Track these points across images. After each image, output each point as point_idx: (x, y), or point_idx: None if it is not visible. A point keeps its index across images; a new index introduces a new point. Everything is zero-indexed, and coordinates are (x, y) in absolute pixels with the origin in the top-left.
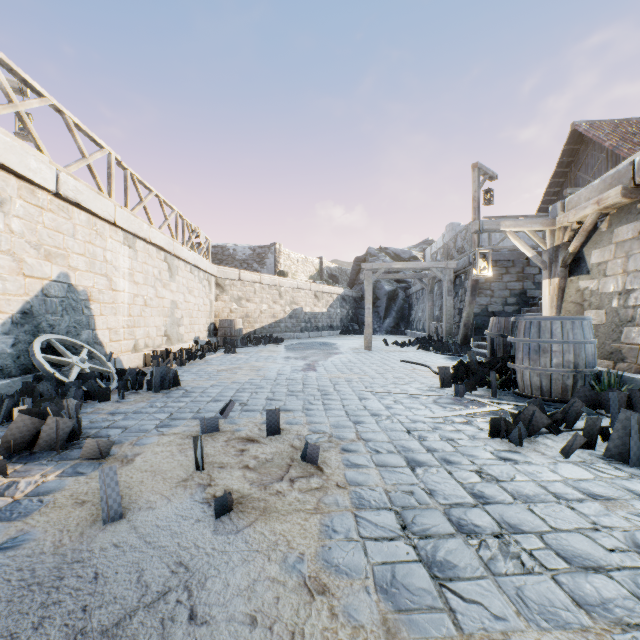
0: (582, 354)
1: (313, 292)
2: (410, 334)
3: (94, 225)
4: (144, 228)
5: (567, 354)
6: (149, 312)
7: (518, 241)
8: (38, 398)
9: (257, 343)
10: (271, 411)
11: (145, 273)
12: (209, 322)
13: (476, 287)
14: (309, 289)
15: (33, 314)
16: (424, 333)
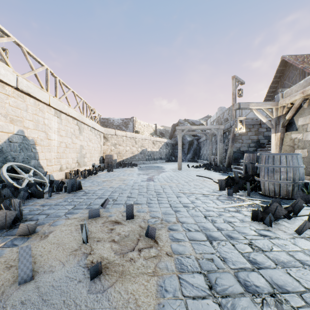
0: (297, 173)
1: (152, 141)
2: (200, 162)
3: (38, 105)
4: (65, 108)
5: (289, 173)
6: (68, 151)
7: (258, 114)
8: (2, 197)
9: (124, 166)
10: (128, 206)
11: (66, 131)
12: (100, 156)
13: (234, 138)
14: (150, 139)
15: (3, 151)
16: (207, 161)
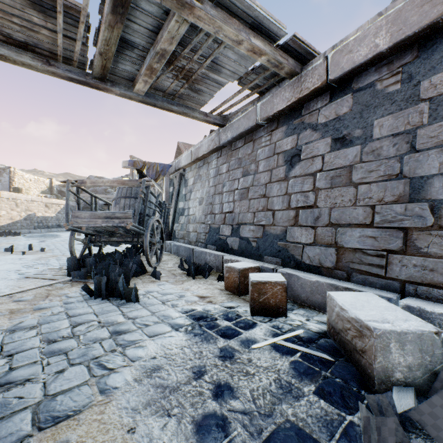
0: None
1: (45, 203)
2: None
3: None
4: None
5: None
6: None
7: None
8: None
9: (0, 235)
10: (30, 244)
11: None
12: None
13: None
14: (41, 201)
15: None
16: None
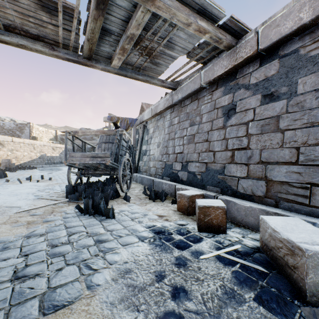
0: None
1: (52, 147)
2: None
3: None
4: None
5: None
6: None
7: None
8: None
9: (24, 169)
10: (42, 175)
11: None
12: None
13: None
14: (50, 146)
15: None
16: None
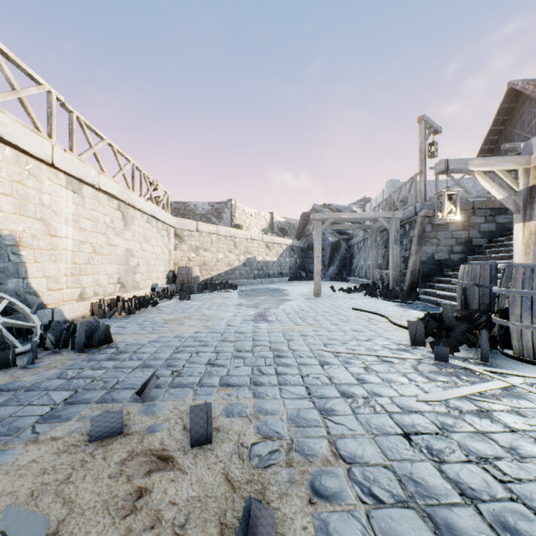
0: None
1: (265, 243)
2: (352, 280)
3: (25, 164)
4: (92, 174)
5: None
6: (99, 260)
7: (487, 182)
8: None
9: (213, 289)
10: (198, 407)
11: (94, 220)
12: (168, 270)
13: (422, 236)
14: (261, 240)
15: None
16: (367, 280)
